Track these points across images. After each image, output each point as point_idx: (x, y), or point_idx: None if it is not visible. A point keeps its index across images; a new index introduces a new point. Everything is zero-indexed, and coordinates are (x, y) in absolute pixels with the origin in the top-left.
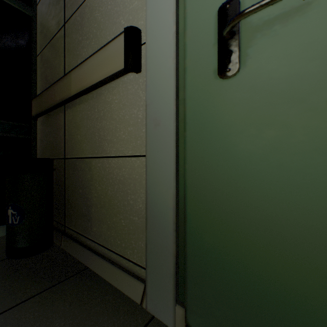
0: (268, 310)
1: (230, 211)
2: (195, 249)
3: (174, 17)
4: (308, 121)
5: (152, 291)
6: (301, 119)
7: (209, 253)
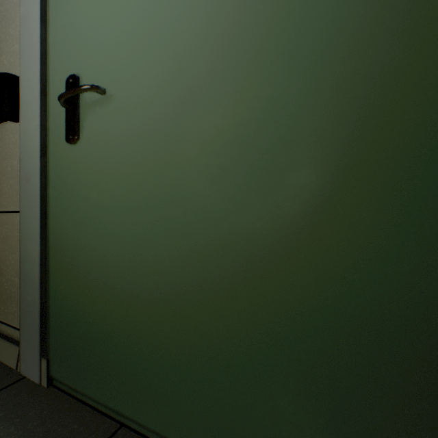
0: (94, 341)
1: (75, 262)
2: (56, 301)
3: (40, 75)
4: (111, 187)
5: (25, 352)
6: (108, 185)
7: (64, 303)
